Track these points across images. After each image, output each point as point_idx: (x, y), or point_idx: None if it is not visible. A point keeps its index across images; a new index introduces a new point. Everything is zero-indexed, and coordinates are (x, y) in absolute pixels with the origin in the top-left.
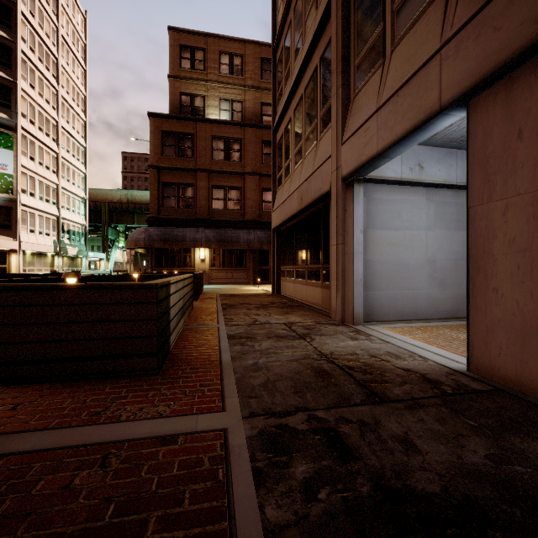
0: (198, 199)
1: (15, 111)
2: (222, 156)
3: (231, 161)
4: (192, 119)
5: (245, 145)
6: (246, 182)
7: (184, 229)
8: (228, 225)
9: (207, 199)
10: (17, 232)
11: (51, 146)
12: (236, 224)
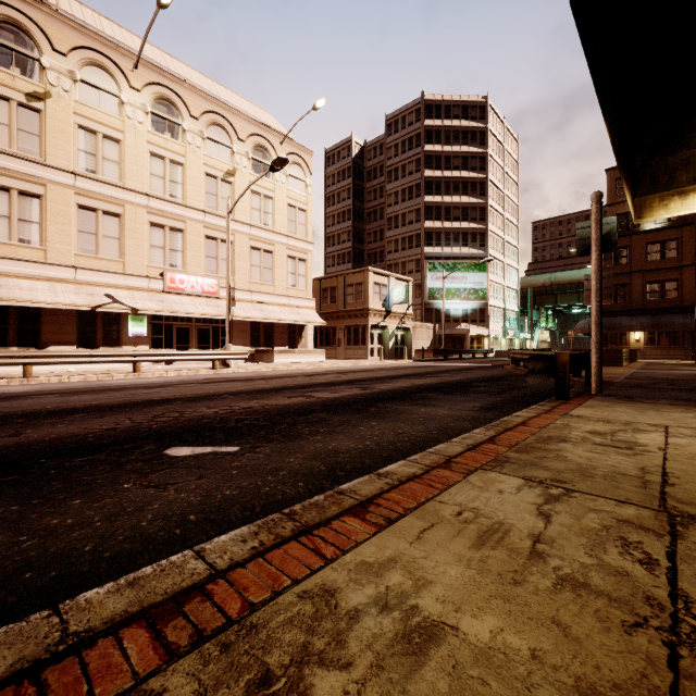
0: (633, 294)
1: (487, 246)
2: (656, 257)
3: (666, 259)
4: (627, 235)
5: (682, 243)
6: (684, 274)
7: (620, 319)
8: (663, 312)
9: (641, 293)
10: (487, 324)
11: (501, 259)
12: (672, 310)
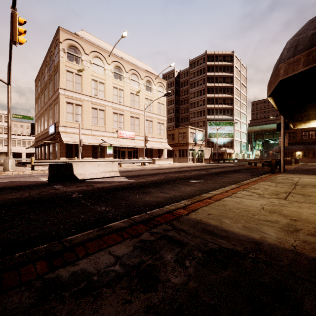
0: (297, 136)
1: (233, 115)
2: None
3: None
4: None
5: None
6: None
7: (291, 146)
8: (309, 143)
9: (300, 136)
10: (234, 148)
11: (239, 120)
12: (313, 142)
